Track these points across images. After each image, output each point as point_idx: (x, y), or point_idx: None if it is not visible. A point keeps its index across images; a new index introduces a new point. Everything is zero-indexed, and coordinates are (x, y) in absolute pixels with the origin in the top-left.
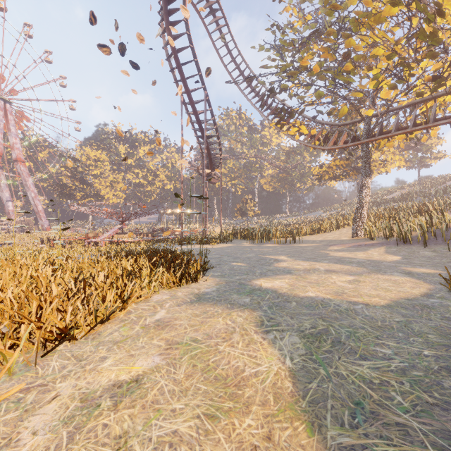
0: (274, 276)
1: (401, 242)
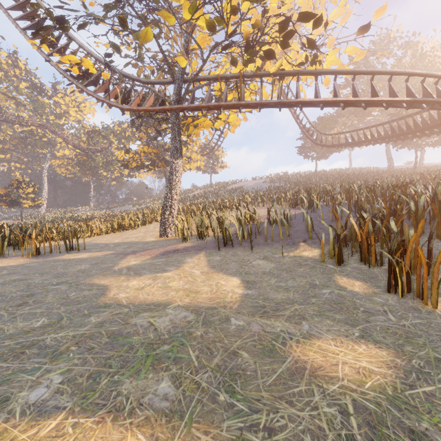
0: None
1: (220, 243)
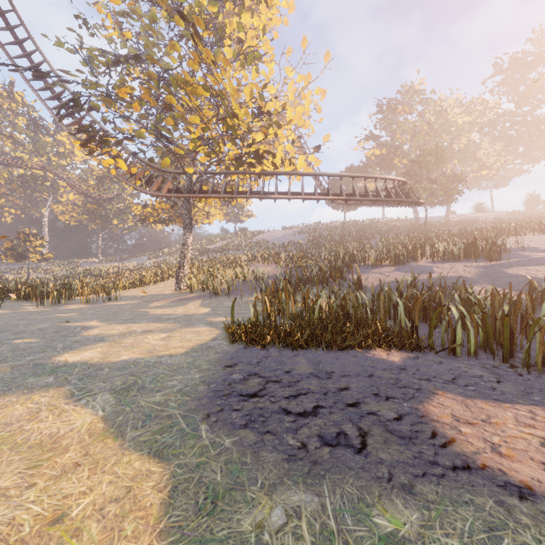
0: (83, 348)
1: (214, 294)
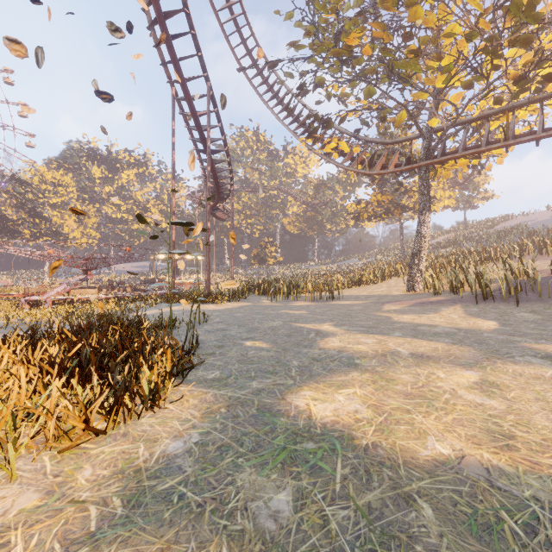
0: (329, 377)
1: (478, 298)
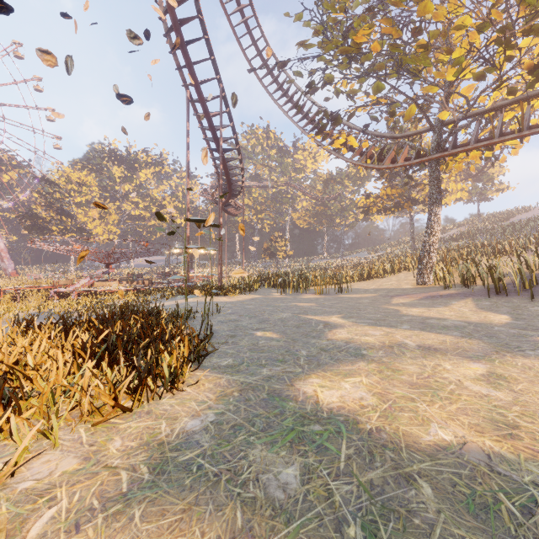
0: (336, 366)
1: (490, 291)
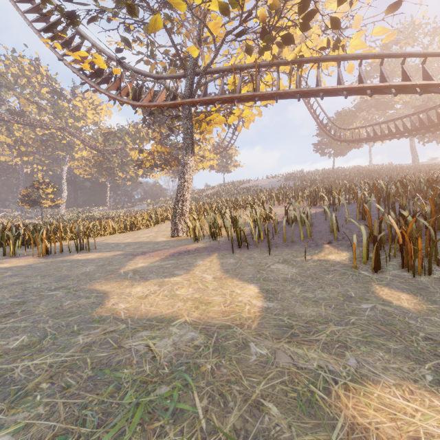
0: None
1: (234, 243)
